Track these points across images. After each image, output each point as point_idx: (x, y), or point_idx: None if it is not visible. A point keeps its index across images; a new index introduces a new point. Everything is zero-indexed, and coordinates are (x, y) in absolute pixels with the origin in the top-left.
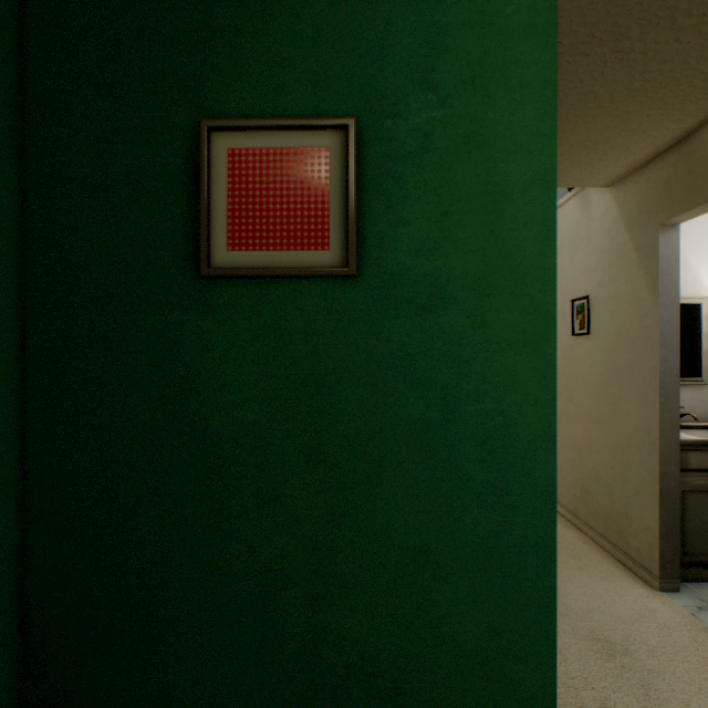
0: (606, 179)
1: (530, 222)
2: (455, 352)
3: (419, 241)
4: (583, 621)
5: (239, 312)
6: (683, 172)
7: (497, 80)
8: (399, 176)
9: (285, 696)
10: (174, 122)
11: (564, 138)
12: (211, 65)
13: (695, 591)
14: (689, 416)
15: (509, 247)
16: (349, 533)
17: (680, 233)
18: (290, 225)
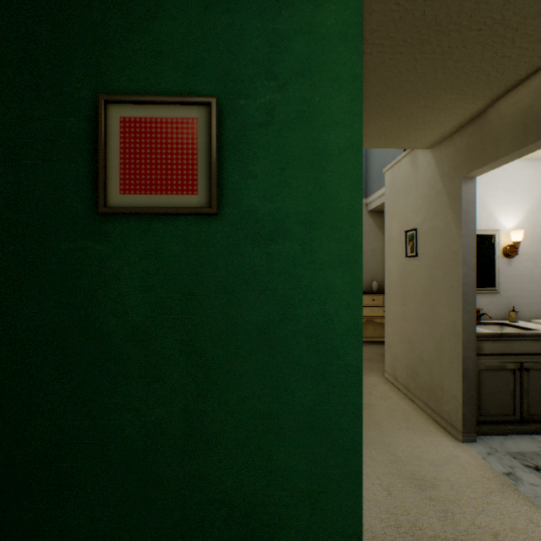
0: (427, 143)
1: (344, 177)
2: (290, 270)
3: (265, 189)
4: (406, 465)
5: (129, 240)
6: (477, 139)
7: (320, 73)
8: (250, 141)
9: (165, 527)
10: (79, 95)
11: (394, 113)
12: (108, 54)
13: (487, 441)
14: (487, 316)
15: (329, 194)
16: (212, 404)
17: (481, 184)
18: (168, 175)
